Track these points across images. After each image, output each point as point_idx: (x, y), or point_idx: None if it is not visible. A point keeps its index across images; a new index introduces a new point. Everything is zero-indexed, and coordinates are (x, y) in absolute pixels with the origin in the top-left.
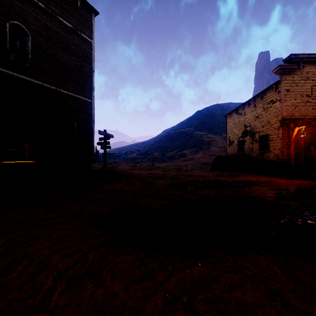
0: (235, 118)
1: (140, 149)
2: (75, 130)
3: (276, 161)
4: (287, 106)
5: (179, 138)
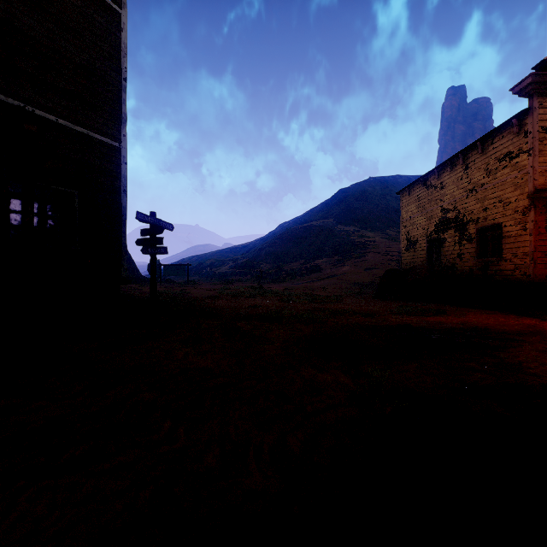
0: (420, 195)
1: (237, 258)
2: (77, 209)
3: (519, 280)
4: (544, 163)
5: (309, 238)
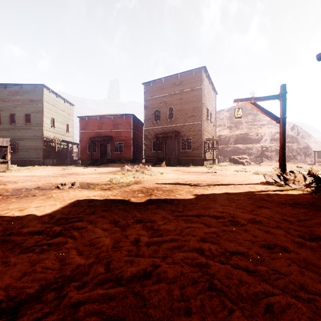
0: None
1: None
2: (192, 141)
3: None
4: None
5: None
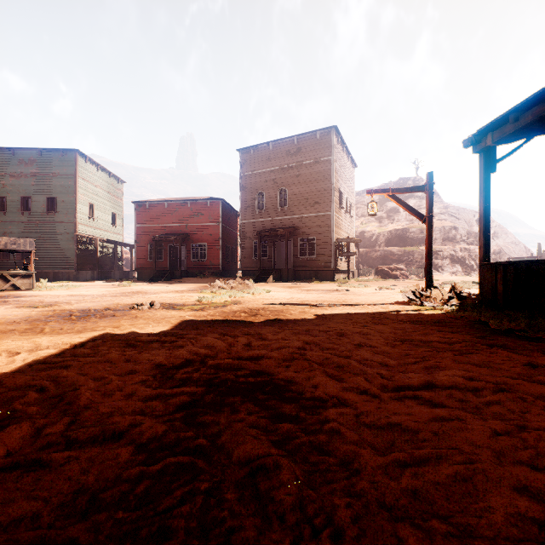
0: None
1: None
2: (316, 243)
3: None
4: None
5: None
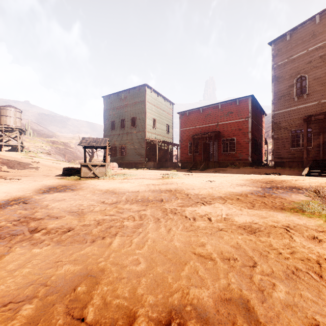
0: None
1: None
2: None
3: None
4: None
5: None
